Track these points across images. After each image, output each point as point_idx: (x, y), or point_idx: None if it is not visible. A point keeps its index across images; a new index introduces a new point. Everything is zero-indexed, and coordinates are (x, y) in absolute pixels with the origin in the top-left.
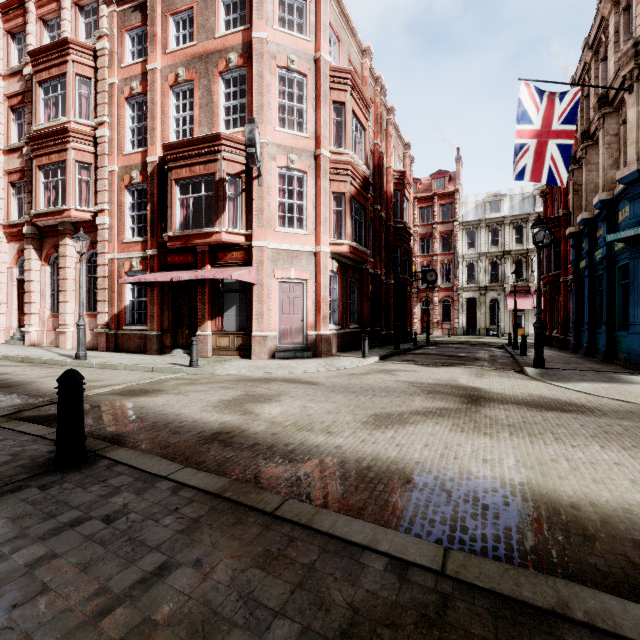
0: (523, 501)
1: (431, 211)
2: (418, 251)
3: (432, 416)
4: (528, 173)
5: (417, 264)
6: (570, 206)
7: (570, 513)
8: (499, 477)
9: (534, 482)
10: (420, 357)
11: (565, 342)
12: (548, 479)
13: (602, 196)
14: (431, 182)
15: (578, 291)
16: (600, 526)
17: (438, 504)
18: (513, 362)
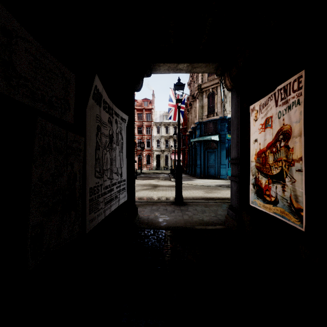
0: (161, 198)
1: (142, 115)
2: (137, 132)
3: (144, 190)
4: (172, 118)
5: (136, 138)
6: (187, 125)
7: (168, 198)
8: (158, 196)
9: (164, 196)
10: (139, 178)
11: (187, 171)
12: (166, 195)
13: (193, 126)
14: (142, 102)
15: (189, 154)
16: (171, 198)
17: (146, 199)
18: (169, 178)
